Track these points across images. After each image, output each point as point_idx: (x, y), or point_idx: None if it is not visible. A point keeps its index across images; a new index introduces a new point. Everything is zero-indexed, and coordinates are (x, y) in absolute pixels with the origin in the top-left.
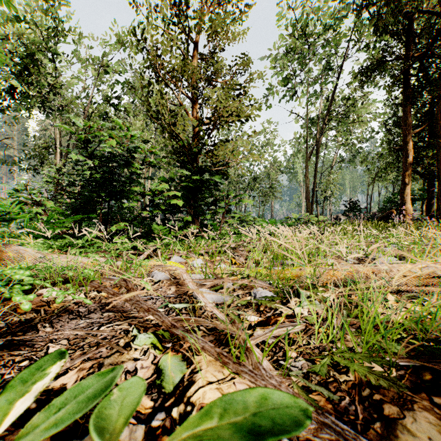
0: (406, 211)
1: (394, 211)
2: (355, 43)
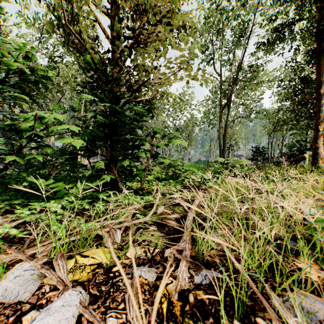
0: (319, 156)
1: (306, 156)
2: (270, 4)
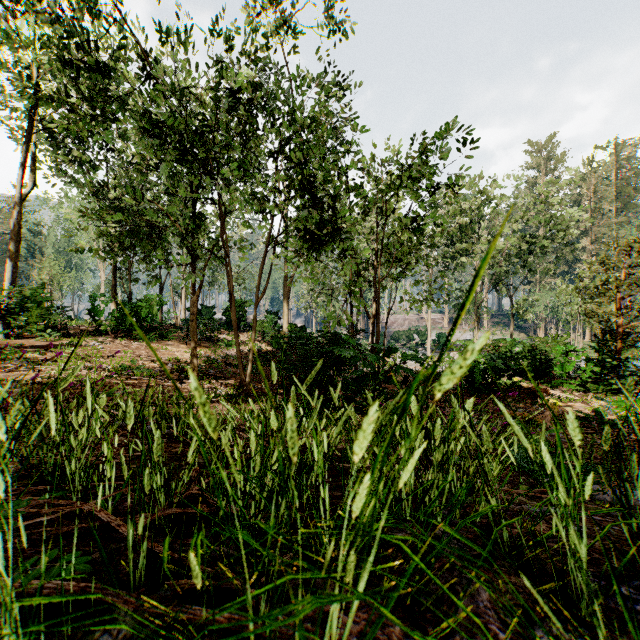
0: None
1: None
2: None
